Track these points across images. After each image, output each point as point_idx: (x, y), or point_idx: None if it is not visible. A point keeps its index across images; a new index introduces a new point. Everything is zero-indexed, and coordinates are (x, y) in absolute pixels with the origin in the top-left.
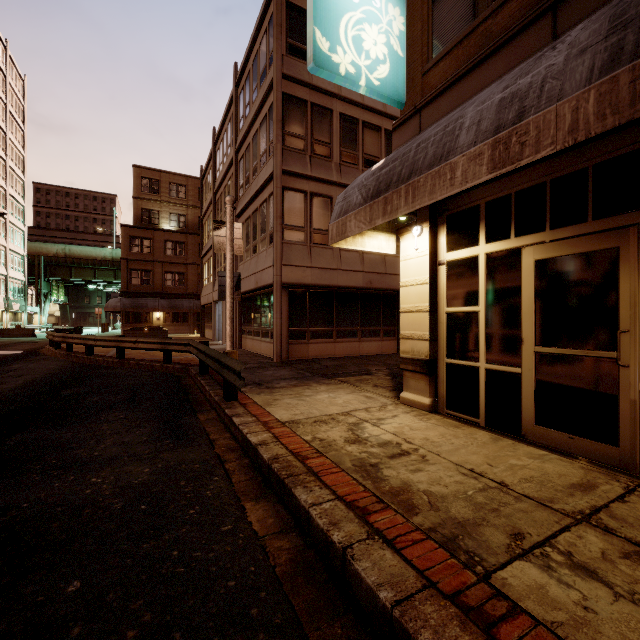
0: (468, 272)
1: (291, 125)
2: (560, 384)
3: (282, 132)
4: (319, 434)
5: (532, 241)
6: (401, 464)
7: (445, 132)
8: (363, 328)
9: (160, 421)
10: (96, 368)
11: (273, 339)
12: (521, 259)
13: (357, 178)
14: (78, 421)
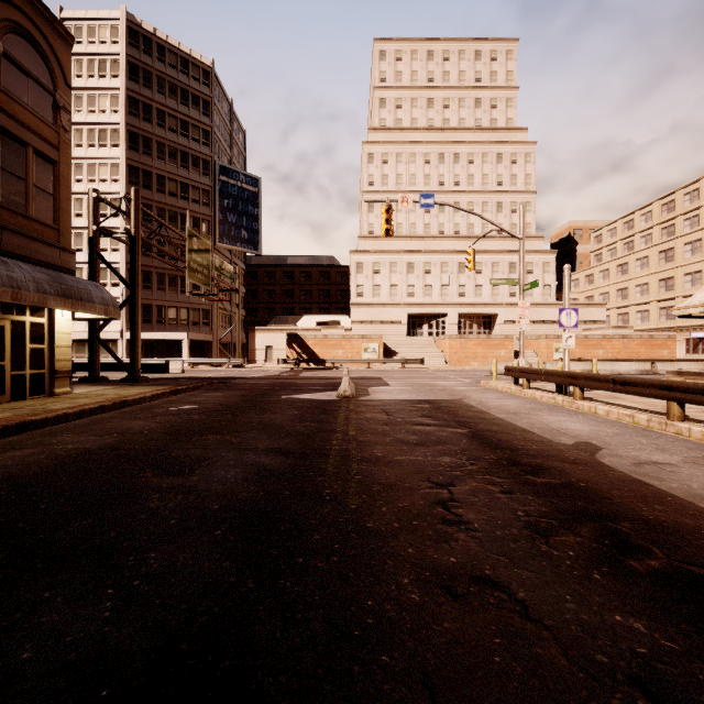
0: None
1: None
2: None
3: None
4: None
5: None
6: None
7: None
8: None
9: None
10: None
11: None
12: None
13: None
14: None
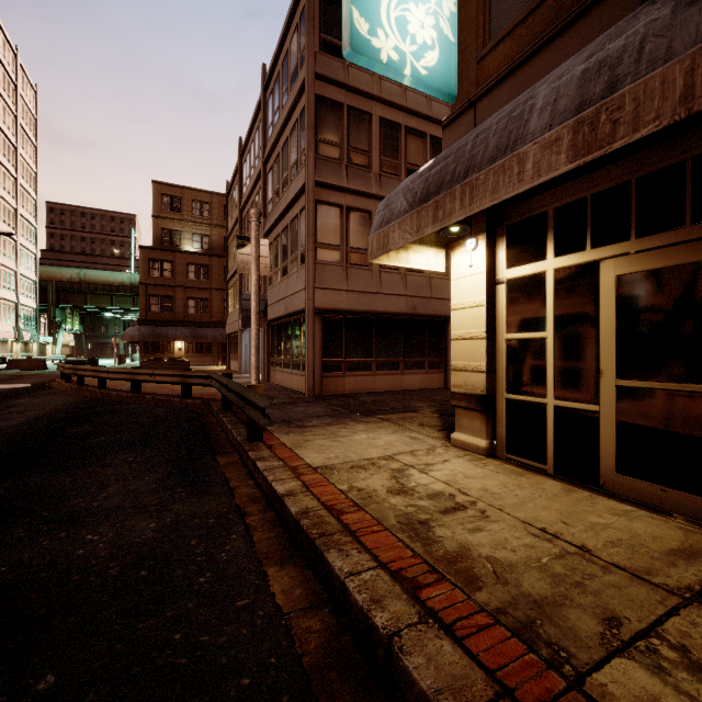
0: (533, 291)
1: (325, 131)
2: (649, 425)
3: (315, 139)
4: (357, 482)
5: (613, 253)
6: (456, 521)
7: (511, 118)
8: (406, 359)
9: (173, 465)
10: (108, 403)
11: (305, 371)
12: (599, 275)
13: (401, 183)
14: (80, 464)
